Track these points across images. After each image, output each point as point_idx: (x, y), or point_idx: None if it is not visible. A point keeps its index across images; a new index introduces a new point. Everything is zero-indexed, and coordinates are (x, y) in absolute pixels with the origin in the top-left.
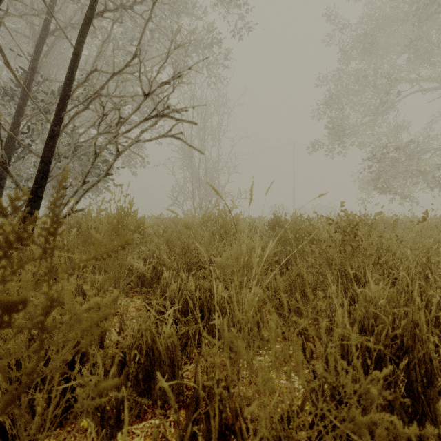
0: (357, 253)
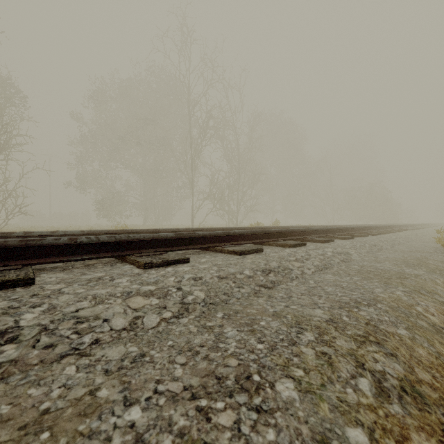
0: None
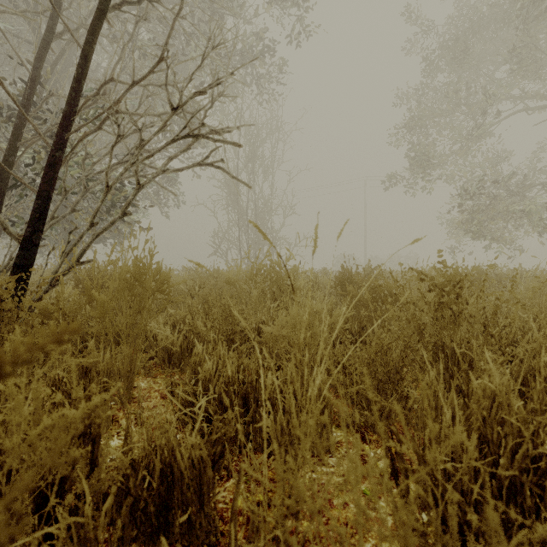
0: (461, 321)
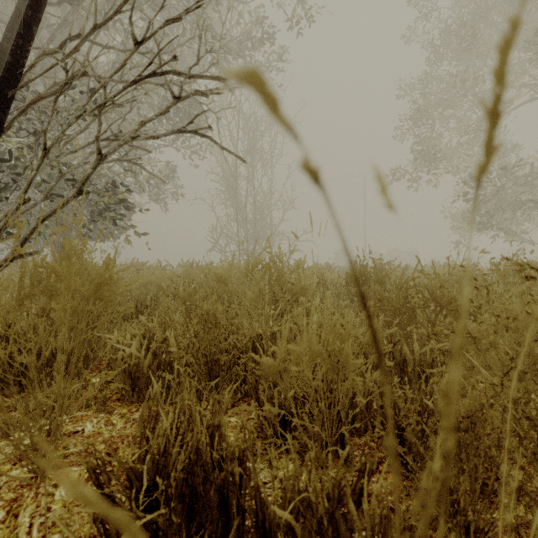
0: None
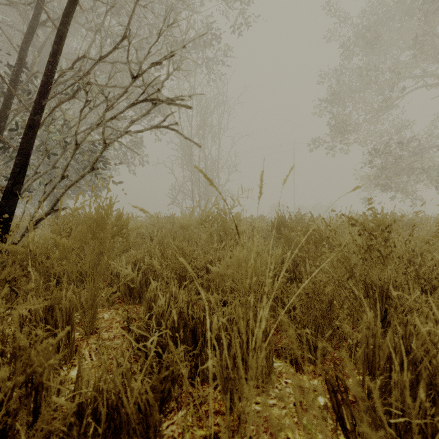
0: (389, 262)
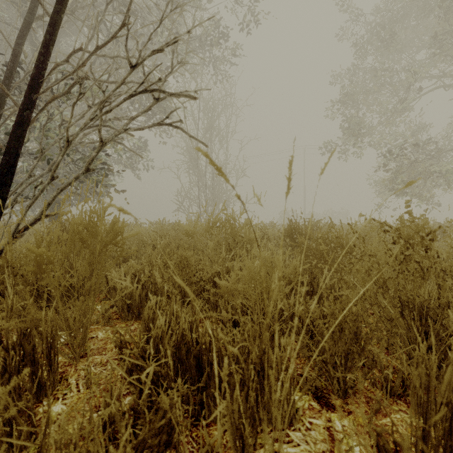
0: (431, 277)
